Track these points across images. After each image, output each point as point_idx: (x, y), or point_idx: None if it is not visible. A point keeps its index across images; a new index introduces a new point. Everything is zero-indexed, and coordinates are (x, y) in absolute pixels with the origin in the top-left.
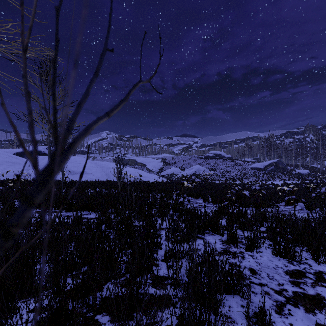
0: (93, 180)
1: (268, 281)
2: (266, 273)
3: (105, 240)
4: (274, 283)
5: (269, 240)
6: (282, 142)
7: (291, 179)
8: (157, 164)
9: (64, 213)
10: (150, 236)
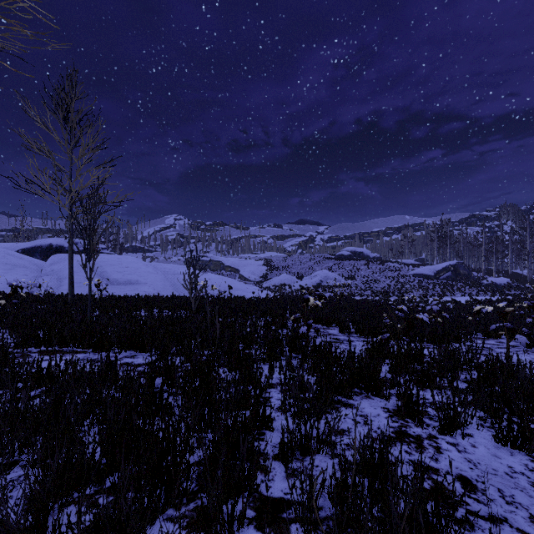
0: (149, 295)
1: (506, 509)
2: (496, 489)
3: (160, 410)
4: (521, 515)
5: (482, 411)
6: (464, 233)
7: (481, 293)
8: (258, 268)
9: (91, 355)
10: (249, 405)
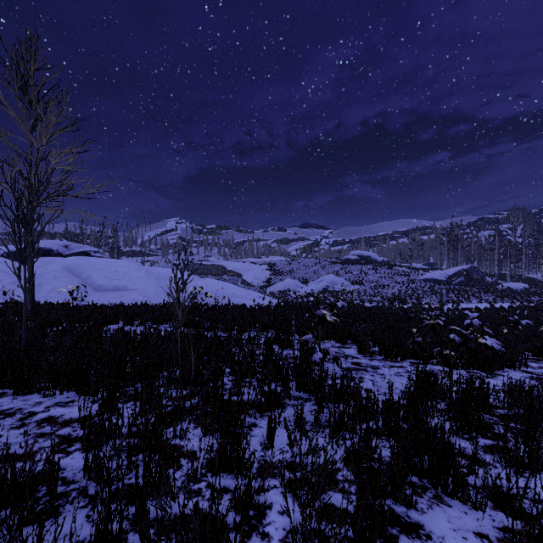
0: (138, 303)
1: None
2: None
3: None
4: None
5: None
6: (475, 236)
7: (498, 300)
8: (261, 273)
9: (6, 401)
10: None
